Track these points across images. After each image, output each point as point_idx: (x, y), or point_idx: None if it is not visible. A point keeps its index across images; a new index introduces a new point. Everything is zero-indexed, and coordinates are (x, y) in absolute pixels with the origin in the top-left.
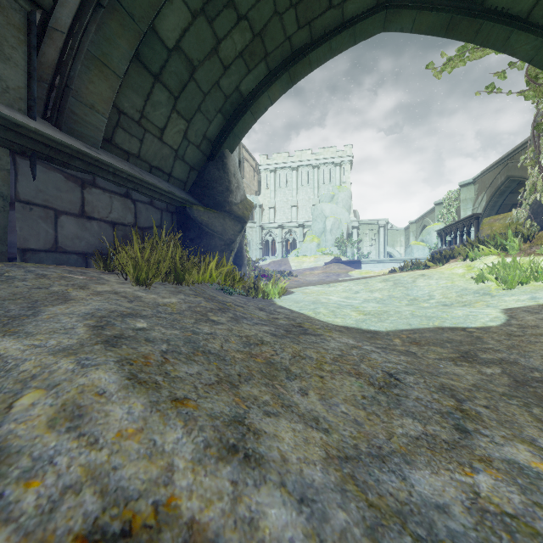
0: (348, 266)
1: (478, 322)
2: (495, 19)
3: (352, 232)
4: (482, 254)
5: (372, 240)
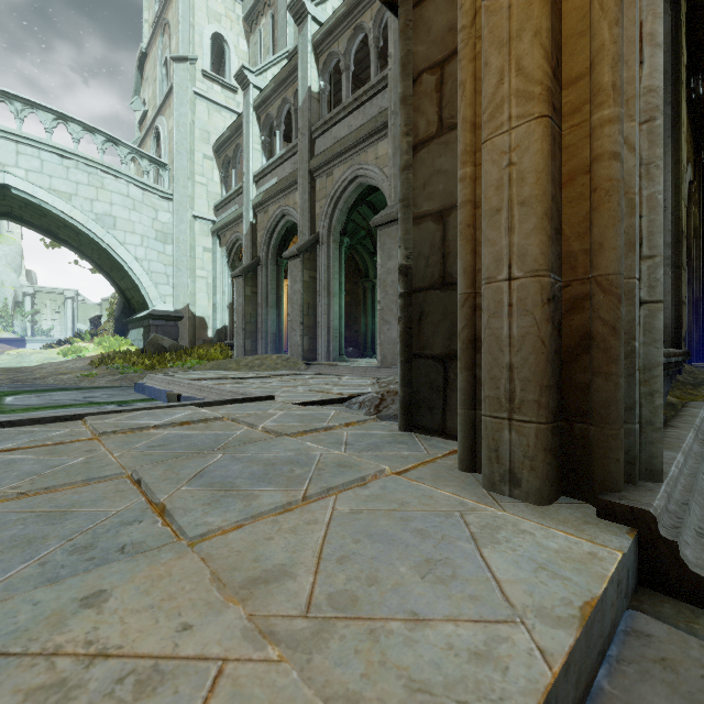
0: (8, 345)
1: (29, 366)
2: (66, 243)
3: (24, 301)
4: (77, 342)
5: (57, 313)
